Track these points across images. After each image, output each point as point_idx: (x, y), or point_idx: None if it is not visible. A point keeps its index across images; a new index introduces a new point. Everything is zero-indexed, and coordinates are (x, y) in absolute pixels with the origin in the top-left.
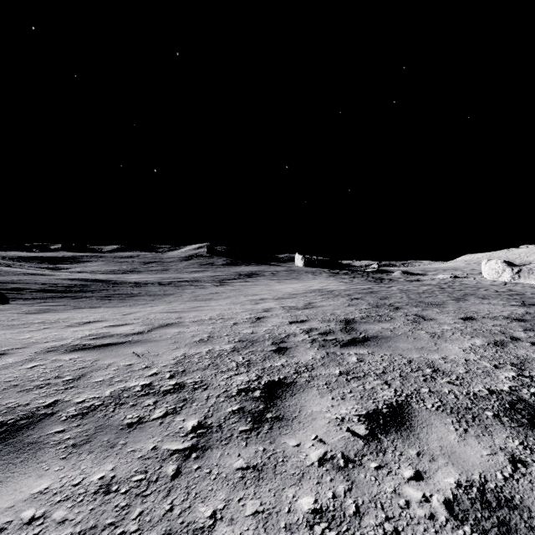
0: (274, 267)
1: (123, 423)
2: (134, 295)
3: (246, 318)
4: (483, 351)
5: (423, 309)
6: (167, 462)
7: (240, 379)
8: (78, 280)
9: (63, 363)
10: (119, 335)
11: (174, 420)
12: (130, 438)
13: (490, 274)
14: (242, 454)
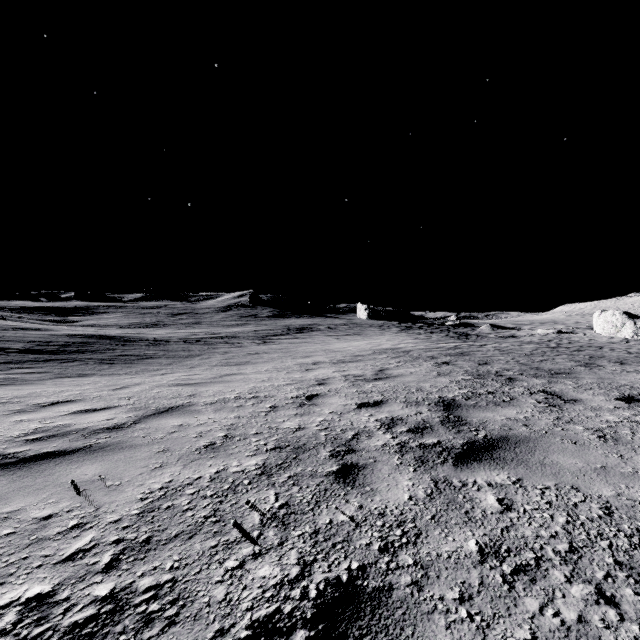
0: (331, 320)
1: None
2: (147, 357)
3: (291, 396)
4: None
5: (549, 382)
6: None
7: (261, 573)
8: (79, 336)
9: None
10: (79, 432)
11: None
12: None
13: (605, 329)
14: None
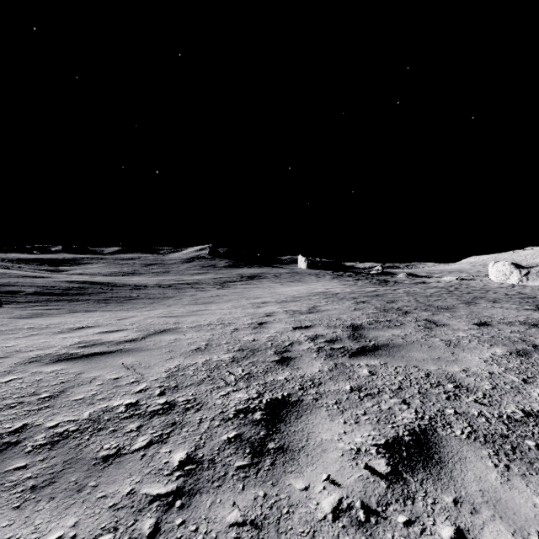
0: (277, 269)
1: (98, 456)
2: (132, 298)
3: (247, 323)
4: (507, 362)
5: (433, 314)
6: (144, 514)
7: (238, 396)
8: (76, 282)
9: (43, 376)
10: (110, 343)
11: (158, 452)
12: (103, 477)
13: (497, 276)
14: (237, 501)
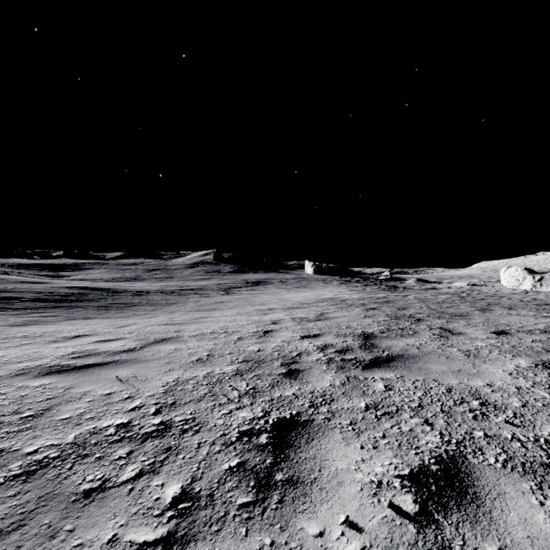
0: (283, 275)
1: (78, 490)
2: (133, 304)
3: (252, 331)
4: (533, 375)
5: (448, 321)
6: None
7: (242, 415)
8: (76, 288)
9: (29, 391)
10: (106, 353)
11: (149, 485)
12: (82, 519)
13: (510, 282)
14: None
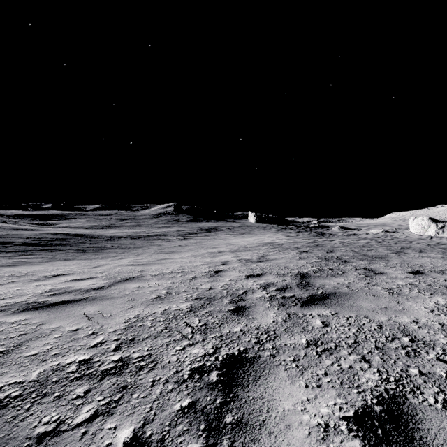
0: (230, 223)
1: (32, 434)
2: (107, 248)
3: (204, 271)
4: None
5: (370, 263)
6: None
7: (194, 351)
8: (60, 234)
9: (4, 327)
10: (78, 291)
11: (102, 429)
12: None
13: (417, 229)
14: None
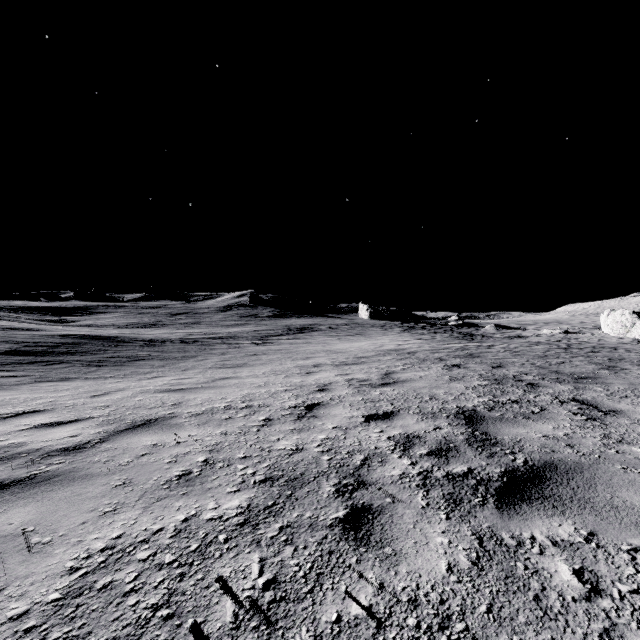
0: (332, 320)
1: None
2: (139, 358)
3: (288, 405)
4: None
5: (576, 388)
6: None
7: None
8: (71, 337)
9: None
10: (30, 455)
11: None
12: None
13: (614, 329)
14: None
